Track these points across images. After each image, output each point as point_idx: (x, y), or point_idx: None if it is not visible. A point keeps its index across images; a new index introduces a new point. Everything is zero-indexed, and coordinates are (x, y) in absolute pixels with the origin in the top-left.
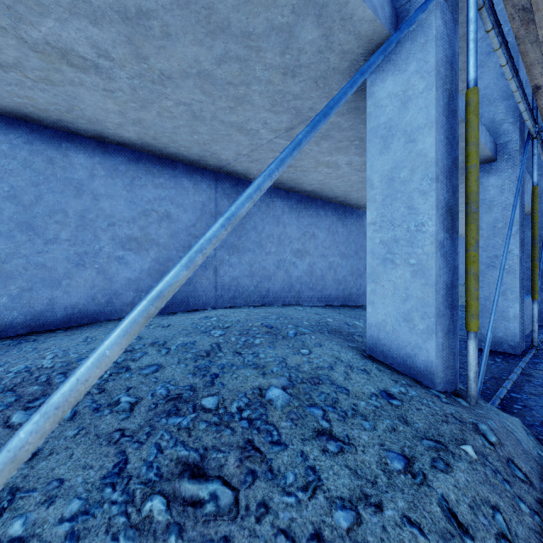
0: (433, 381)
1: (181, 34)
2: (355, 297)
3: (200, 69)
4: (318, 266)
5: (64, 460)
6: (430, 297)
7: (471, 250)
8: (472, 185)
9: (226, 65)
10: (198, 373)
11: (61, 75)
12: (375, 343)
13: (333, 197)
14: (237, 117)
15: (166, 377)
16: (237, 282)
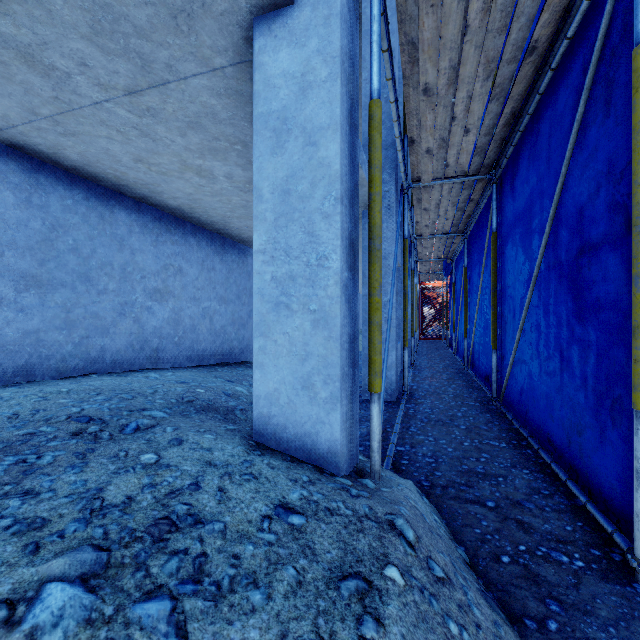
0: (338, 465)
1: None
2: (237, 352)
3: None
4: (187, 313)
5: None
6: (335, 354)
7: (375, 295)
8: (376, 216)
9: None
10: None
11: None
12: (265, 423)
13: (209, 222)
14: (17, 28)
15: None
16: (36, 338)
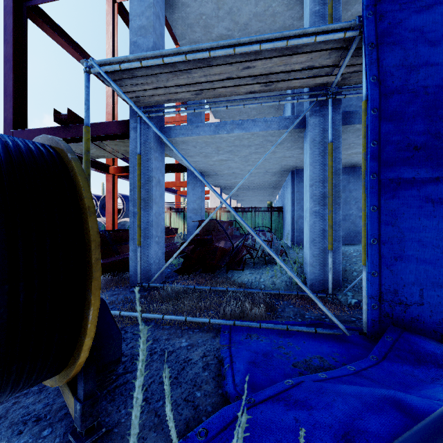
0: None
1: None
2: None
3: None
4: None
5: None
6: None
7: None
8: None
9: None
10: None
11: (350, 157)
12: None
13: None
14: None
15: None
16: None
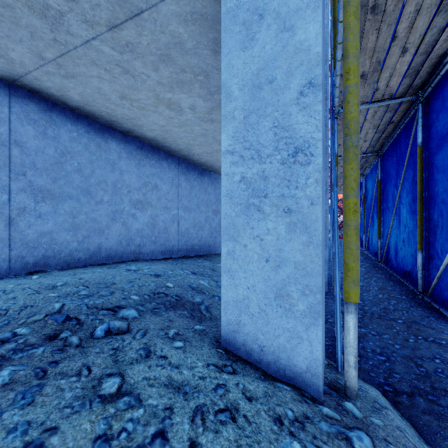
0: (319, 388)
1: None
2: (197, 248)
3: None
4: (161, 219)
5: None
6: (315, 262)
7: (352, 196)
8: (353, 110)
9: None
10: None
11: None
12: (234, 330)
13: (177, 149)
14: None
15: None
16: (50, 237)
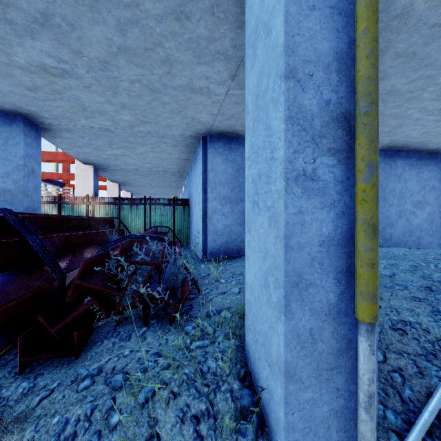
0: None
1: (392, 75)
2: None
3: (391, 90)
4: (438, 215)
5: (400, 302)
6: None
7: None
8: None
9: (414, 83)
10: (425, 279)
11: None
12: None
13: None
14: (399, 109)
15: (405, 278)
16: None
